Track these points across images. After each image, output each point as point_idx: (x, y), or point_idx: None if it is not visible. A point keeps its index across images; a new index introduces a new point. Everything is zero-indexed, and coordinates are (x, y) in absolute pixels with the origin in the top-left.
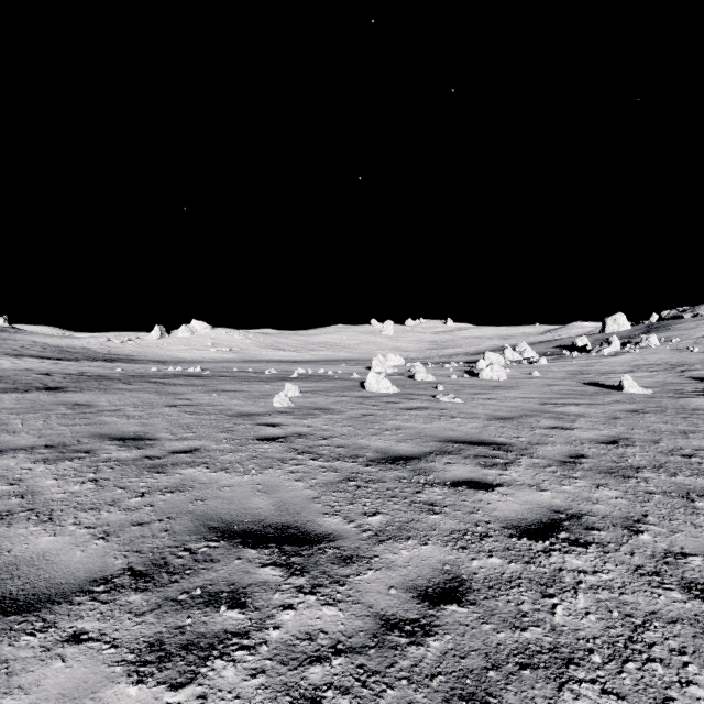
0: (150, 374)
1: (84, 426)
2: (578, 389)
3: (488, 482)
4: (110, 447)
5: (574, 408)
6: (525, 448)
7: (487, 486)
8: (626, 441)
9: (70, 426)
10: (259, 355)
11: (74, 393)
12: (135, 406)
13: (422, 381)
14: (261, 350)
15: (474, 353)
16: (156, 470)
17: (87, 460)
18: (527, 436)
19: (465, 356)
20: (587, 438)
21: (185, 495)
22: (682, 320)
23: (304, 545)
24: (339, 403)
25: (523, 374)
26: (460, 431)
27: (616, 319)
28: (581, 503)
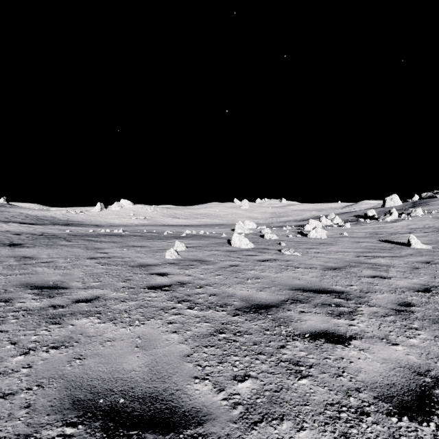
0: (87, 234)
1: (18, 275)
2: (378, 245)
3: (342, 334)
4: (27, 295)
5: (382, 260)
6: (360, 296)
7: (343, 339)
8: (436, 289)
9: (8, 275)
10: (162, 221)
11: (27, 248)
12: (66, 258)
13: (270, 239)
14: (164, 218)
15: (300, 220)
16: (54, 320)
17: (1, 309)
18: (357, 284)
19: (295, 222)
20: (405, 286)
21: (67, 352)
22: (436, 199)
23: (168, 431)
24: (212, 255)
25: (336, 234)
26: (304, 280)
27: (392, 198)
28: (436, 361)
